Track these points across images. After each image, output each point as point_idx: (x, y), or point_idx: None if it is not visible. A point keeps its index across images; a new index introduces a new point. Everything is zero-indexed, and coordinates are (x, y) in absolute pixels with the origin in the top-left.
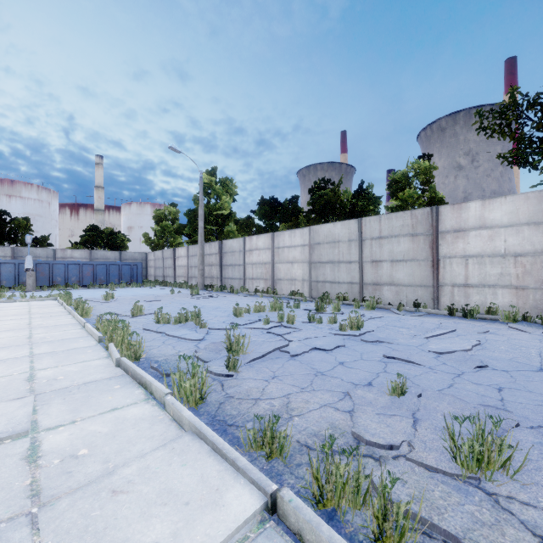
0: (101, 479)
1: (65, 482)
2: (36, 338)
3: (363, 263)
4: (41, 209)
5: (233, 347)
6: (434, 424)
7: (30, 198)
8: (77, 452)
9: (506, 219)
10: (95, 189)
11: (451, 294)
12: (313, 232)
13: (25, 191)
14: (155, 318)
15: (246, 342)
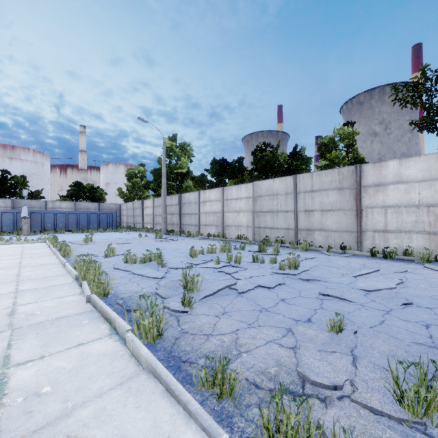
0: (58, 422)
1: (24, 423)
2: (23, 276)
3: (298, 212)
4: (36, 169)
5: (189, 285)
6: (373, 362)
7: (28, 160)
8: (41, 390)
9: (420, 175)
10: (79, 153)
11: (373, 239)
12: (256, 187)
13: (23, 154)
14: (124, 259)
15: (200, 280)
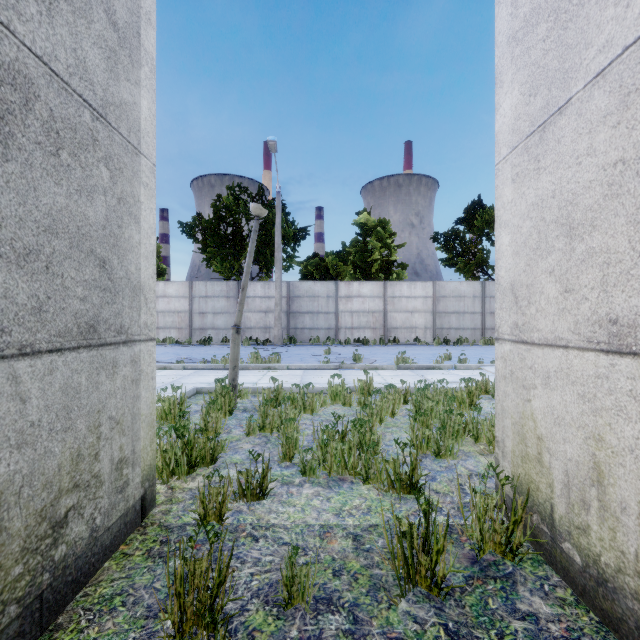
0: None
1: None
2: None
3: None
4: None
5: None
6: None
7: None
8: None
9: (175, 293)
10: None
11: None
12: None
13: None
14: None
15: None
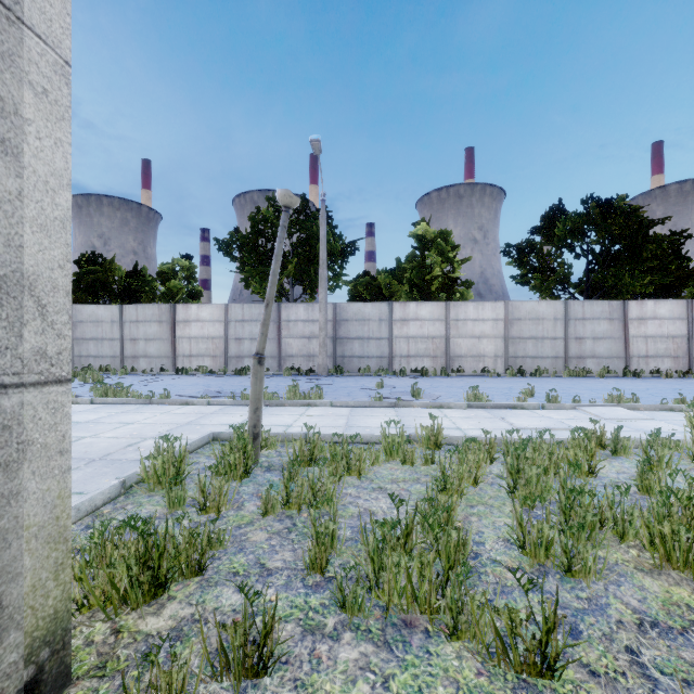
0: None
1: None
2: None
3: (124, 340)
4: None
5: None
6: None
7: None
8: None
9: (209, 317)
10: None
11: (183, 362)
12: (76, 311)
13: None
14: None
15: None
